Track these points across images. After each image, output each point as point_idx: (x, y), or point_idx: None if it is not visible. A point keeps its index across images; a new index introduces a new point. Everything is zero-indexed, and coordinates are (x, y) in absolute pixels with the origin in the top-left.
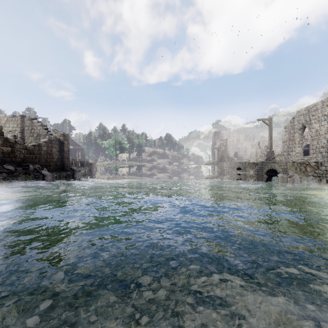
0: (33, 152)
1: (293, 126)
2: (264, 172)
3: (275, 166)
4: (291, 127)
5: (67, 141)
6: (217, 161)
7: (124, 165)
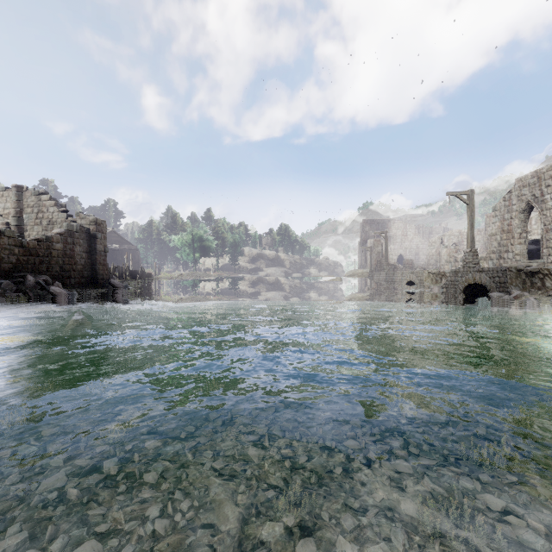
0: (36, 252)
1: (509, 206)
2: (459, 289)
3: (483, 278)
4: (505, 208)
5: (102, 233)
6: (368, 270)
7: (207, 277)
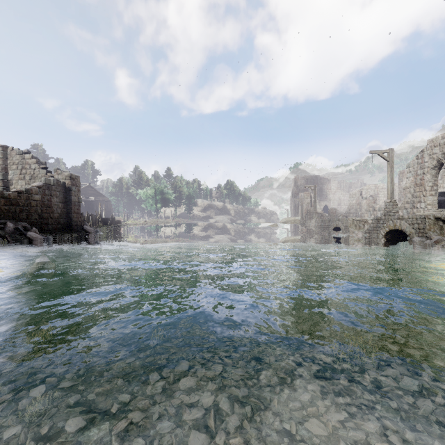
0: (17, 202)
1: (421, 163)
2: (381, 234)
3: (403, 224)
4: (418, 165)
5: (76, 186)
6: (299, 218)
7: (167, 223)
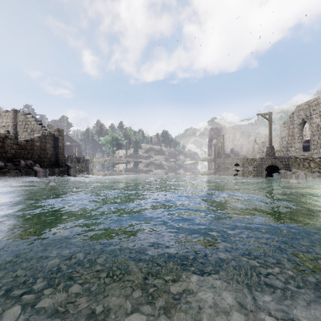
0: (25, 147)
1: (292, 121)
2: (263, 168)
3: (276, 162)
4: (290, 122)
5: (62, 136)
6: (213, 157)
7: (121, 161)
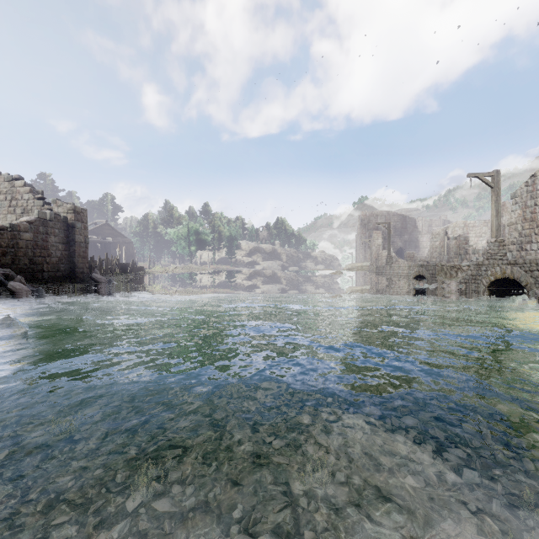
0: None
1: (533, 192)
2: (483, 284)
3: (516, 271)
4: (528, 194)
5: (82, 222)
6: (368, 263)
7: (202, 271)
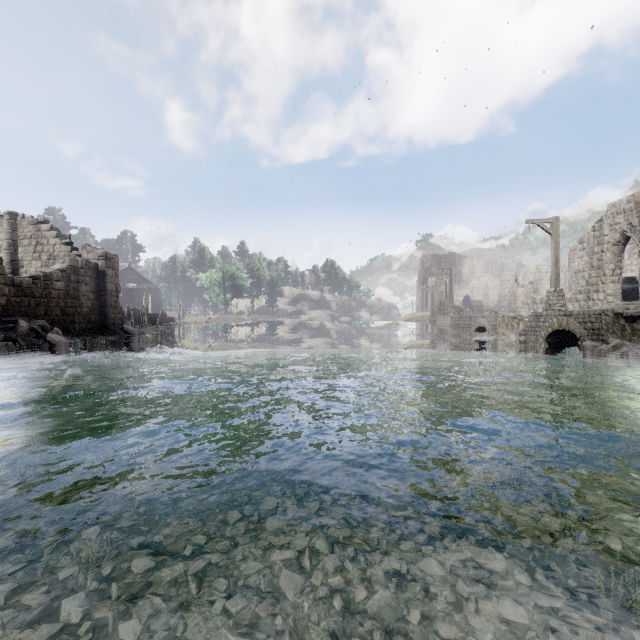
0: (32, 292)
1: (599, 237)
2: (541, 337)
3: (571, 323)
4: (595, 240)
5: (114, 269)
6: (429, 313)
7: (240, 322)
